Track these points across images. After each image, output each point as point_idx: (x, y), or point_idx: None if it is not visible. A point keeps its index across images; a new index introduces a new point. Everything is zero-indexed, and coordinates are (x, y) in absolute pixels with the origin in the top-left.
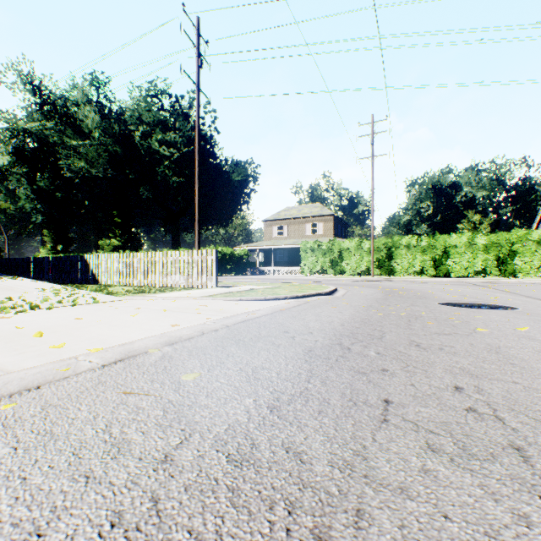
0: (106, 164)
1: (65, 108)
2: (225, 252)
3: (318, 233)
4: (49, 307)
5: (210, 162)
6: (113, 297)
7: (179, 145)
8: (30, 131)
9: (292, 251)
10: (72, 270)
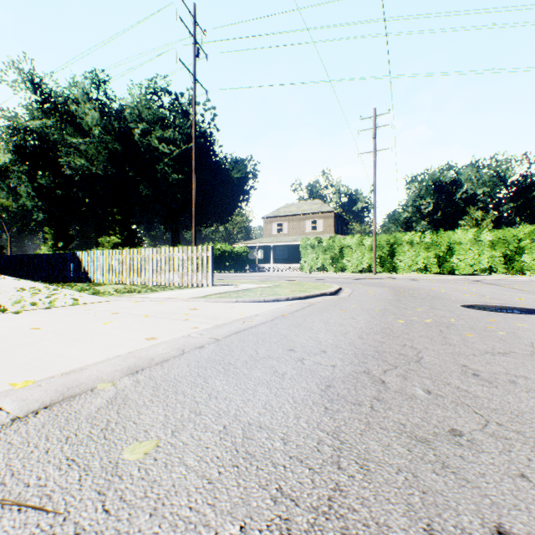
0: (106, 161)
1: (66, 106)
2: (224, 249)
3: (318, 230)
4: (16, 311)
5: (210, 160)
6: (97, 298)
7: (179, 143)
8: (31, 129)
9: (292, 248)
10: (64, 267)
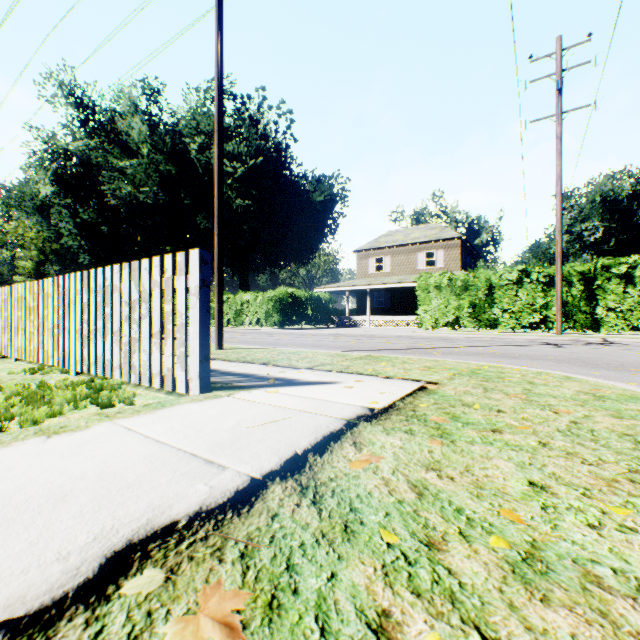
0: (157, 187)
1: (112, 123)
2: (300, 294)
3: (436, 266)
4: None
5: (285, 180)
6: None
7: (244, 158)
8: (72, 152)
9: (397, 293)
10: None
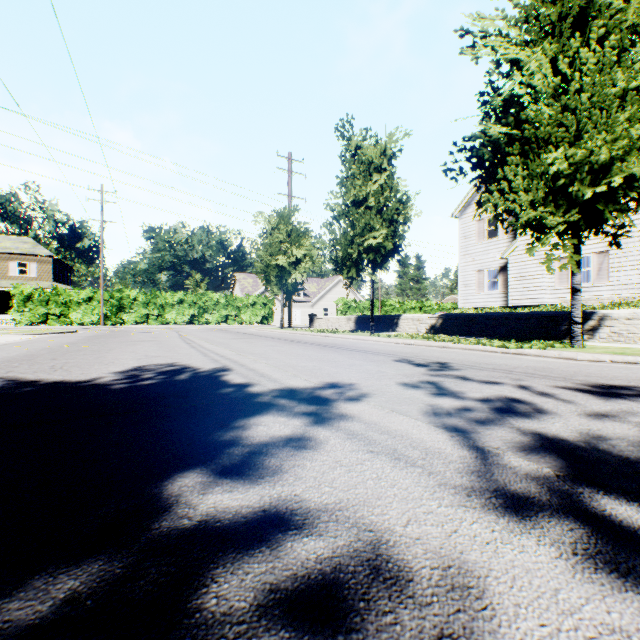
0: None
1: None
2: None
3: (30, 275)
4: None
5: None
6: None
7: None
8: None
9: None
10: None
